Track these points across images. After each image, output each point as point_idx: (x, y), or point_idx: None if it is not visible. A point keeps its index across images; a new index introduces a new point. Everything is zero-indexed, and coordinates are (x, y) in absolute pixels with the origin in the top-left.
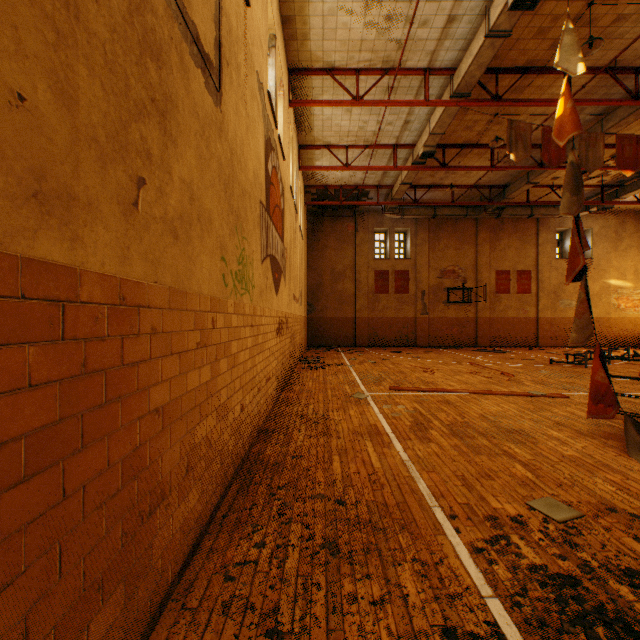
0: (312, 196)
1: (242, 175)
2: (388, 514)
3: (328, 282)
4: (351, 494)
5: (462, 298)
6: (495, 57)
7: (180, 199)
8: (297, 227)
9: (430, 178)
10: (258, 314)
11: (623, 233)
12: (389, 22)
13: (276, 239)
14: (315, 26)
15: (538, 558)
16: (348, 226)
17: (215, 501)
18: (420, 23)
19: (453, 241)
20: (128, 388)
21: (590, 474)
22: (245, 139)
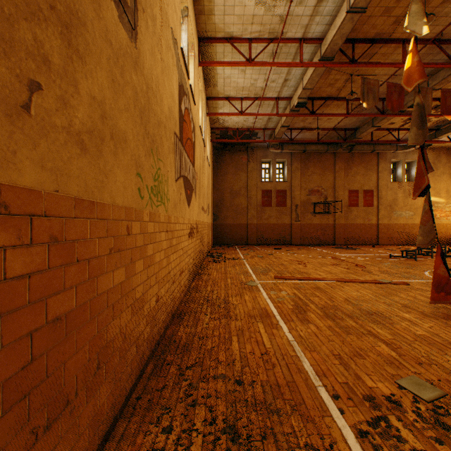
0: (216, 136)
1: (158, 108)
2: (280, 394)
3: (228, 198)
4: (248, 374)
5: (324, 210)
6: (352, 30)
7: (89, 114)
8: (205, 157)
9: (302, 123)
10: (172, 222)
11: (438, 164)
12: (274, 1)
13: (188, 164)
14: (218, 3)
15: (417, 442)
16: (242, 158)
17: (130, 385)
18: (297, 2)
19: (318, 169)
20: (14, 303)
21: (442, 352)
22: (160, 79)
